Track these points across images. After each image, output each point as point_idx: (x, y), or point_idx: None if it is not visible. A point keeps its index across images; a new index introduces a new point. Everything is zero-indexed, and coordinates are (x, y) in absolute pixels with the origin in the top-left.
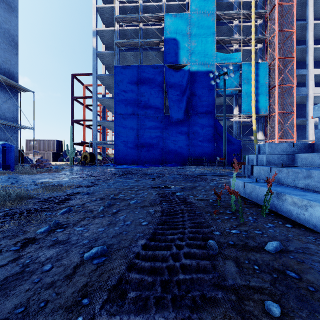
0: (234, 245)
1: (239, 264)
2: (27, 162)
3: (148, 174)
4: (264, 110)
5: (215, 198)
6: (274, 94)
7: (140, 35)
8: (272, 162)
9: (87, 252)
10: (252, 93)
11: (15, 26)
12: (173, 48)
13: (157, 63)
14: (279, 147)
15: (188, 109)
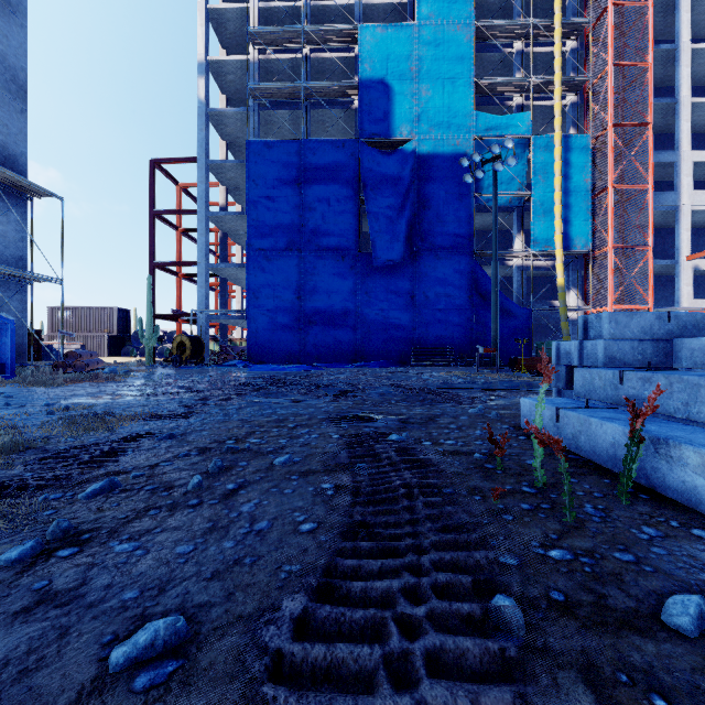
0: (567, 605)
1: (601, 688)
2: (49, 357)
3: (322, 386)
4: (583, 241)
5: (487, 449)
6: (605, 207)
7: (305, 72)
8: (618, 359)
9: (124, 637)
10: (556, 204)
11: (18, 47)
12: (380, 103)
13: (344, 137)
14: (635, 323)
15: (413, 239)
